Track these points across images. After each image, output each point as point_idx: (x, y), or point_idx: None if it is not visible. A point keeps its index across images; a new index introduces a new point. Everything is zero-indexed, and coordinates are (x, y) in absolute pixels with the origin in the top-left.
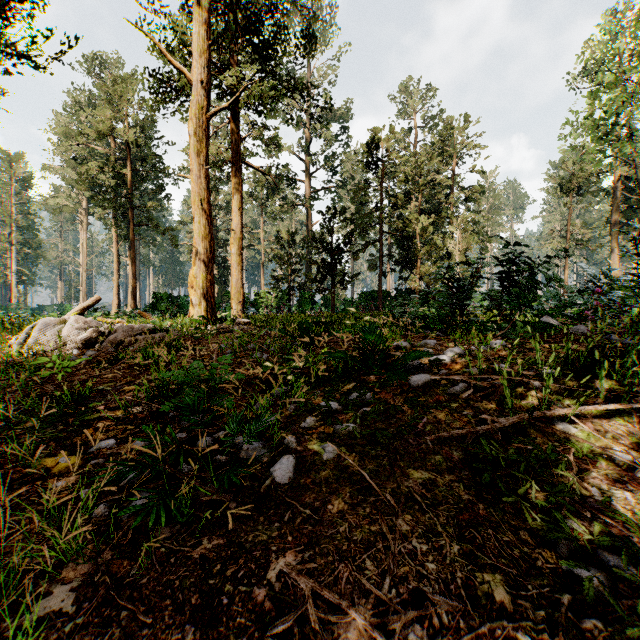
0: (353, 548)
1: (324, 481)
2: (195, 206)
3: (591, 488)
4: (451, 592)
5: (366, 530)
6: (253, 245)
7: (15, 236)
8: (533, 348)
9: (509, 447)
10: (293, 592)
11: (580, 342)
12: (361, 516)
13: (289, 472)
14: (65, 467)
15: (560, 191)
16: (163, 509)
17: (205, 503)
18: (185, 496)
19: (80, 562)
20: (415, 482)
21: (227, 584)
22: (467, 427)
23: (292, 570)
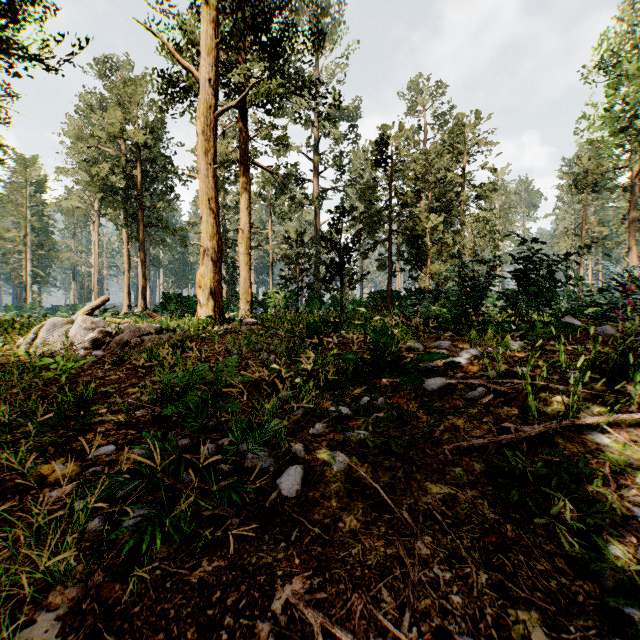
0: (367, 575)
1: (334, 495)
2: (203, 205)
3: (632, 508)
4: (480, 631)
5: (381, 553)
6: (261, 245)
7: (30, 238)
8: (554, 350)
9: (536, 459)
10: (300, 627)
11: (605, 344)
12: (375, 536)
13: (296, 484)
14: (62, 475)
15: (575, 188)
16: (158, 528)
17: (206, 518)
18: (184, 511)
19: (69, 584)
20: (434, 498)
21: (227, 615)
22: (488, 436)
23: (299, 600)
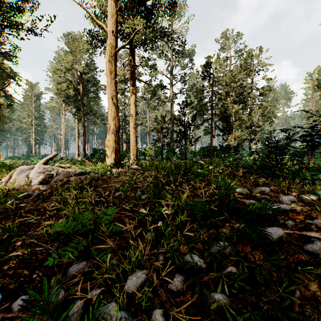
0: None
1: None
2: (109, 101)
3: None
4: None
5: None
6: (143, 123)
7: (33, 122)
8: None
9: None
10: None
11: None
12: None
13: None
14: None
15: (317, 87)
16: None
17: None
18: None
19: None
20: None
21: None
22: None
23: None
